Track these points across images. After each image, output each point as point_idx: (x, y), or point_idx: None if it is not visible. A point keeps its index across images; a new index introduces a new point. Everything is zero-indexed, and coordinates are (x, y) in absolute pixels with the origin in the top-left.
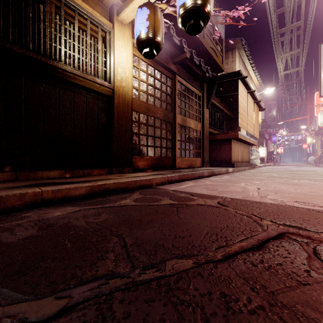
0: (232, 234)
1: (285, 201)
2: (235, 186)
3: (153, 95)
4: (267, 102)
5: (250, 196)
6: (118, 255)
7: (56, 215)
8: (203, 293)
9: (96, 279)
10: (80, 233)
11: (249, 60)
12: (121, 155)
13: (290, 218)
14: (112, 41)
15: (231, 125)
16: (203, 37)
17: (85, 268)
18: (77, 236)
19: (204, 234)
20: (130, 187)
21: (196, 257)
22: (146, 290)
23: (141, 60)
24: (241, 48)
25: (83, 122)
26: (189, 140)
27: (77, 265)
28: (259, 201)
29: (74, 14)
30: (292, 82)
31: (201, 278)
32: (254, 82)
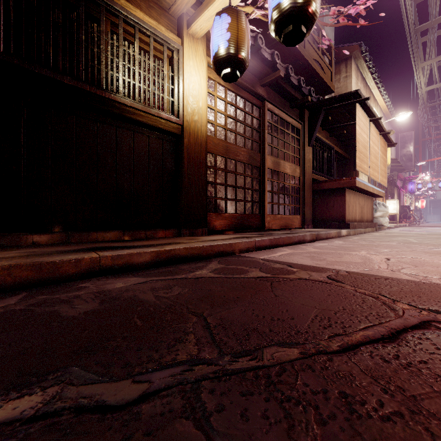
0: (352, 320)
1: (430, 277)
2: (353, 256)
3: (234, 130)
4: (400, 133)
5: (375, 269)
6: (200, 337)
7: (118, 286)
8: (316, 391)
9: (177, 364)
10: (150, 310)
11: (371, 73)
12: (193, 212)
13: (439, 301)
14: (181, 62)
15: (344, 169)
16: (304, 46)
17: (162, 351)
18: (147, 313)
19: (311, 317)
20: (206, 255)
21: (303, 346)
22: (240, 382)
23: (218, 84)
24: (360, 57)
25: (144, 169)
26: (283, 190)
27: (152, 347)
28: (390, 277)
29: (135, 32)
30: (440, 102)
31: (311, 372)
32: (380, 104)
